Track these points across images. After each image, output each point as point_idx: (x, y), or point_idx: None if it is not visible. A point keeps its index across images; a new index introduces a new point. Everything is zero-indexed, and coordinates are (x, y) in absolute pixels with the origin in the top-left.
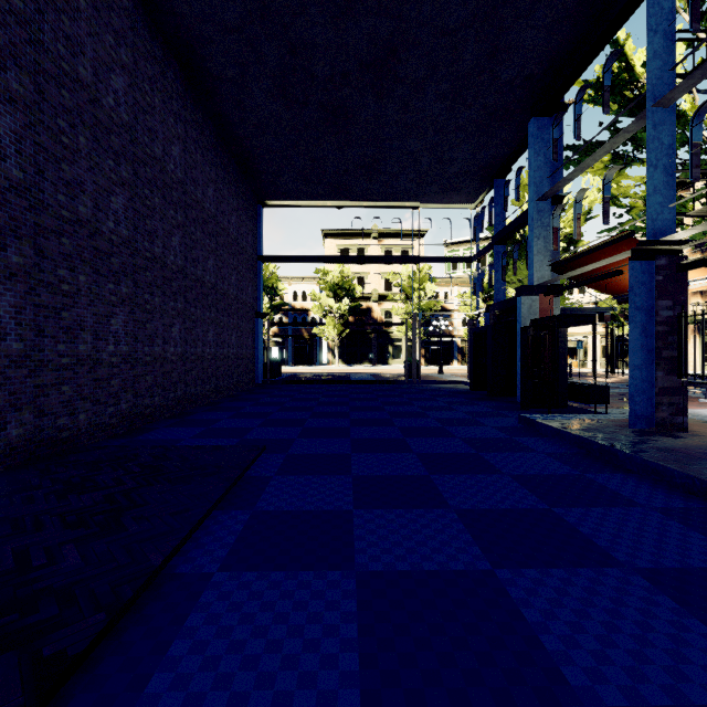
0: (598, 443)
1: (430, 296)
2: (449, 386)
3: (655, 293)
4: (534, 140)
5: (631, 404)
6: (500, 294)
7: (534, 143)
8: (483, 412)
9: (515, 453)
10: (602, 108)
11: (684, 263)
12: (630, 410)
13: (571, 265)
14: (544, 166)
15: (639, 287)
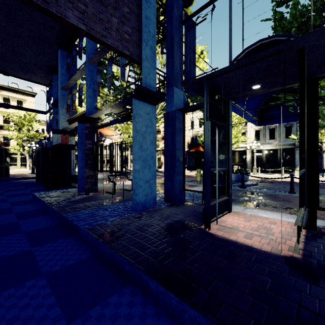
0: (46, 203)
1: (36, 130)
2: (29, 180)
3: (85, 137)
4: (60, 60)
5: (79, 183)
6: None
7: (60, 61)
8: (21, 194)
9: None
10: (79, 56)
11: (95, 127)
12: (78, 185)
13: (74, 122)
14: (65, 74)
15: (82, 134)
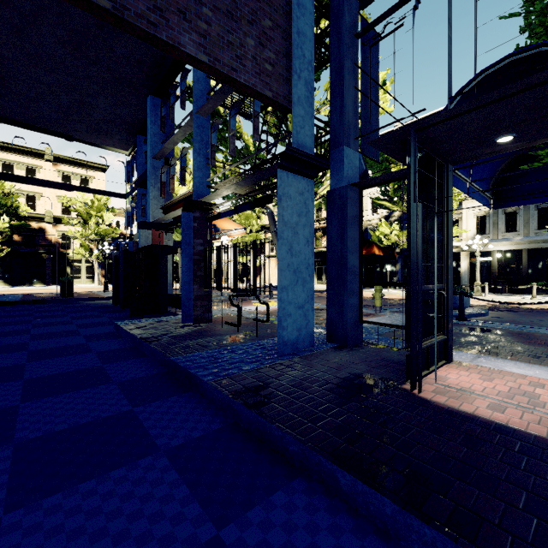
0: (138, 338)
1: (109, 224)
2: (102, 301)
3: (193, 234)
4: (150, 112)
5: (183, 308)
6: None
7: (150, 114)
8: (96, 323)
9: (67, 357)
10: (181, 105)
11: (208, 217)
12: (182, 311)
13: (172, 210)
14: (158, 134)
15: (188, 230)
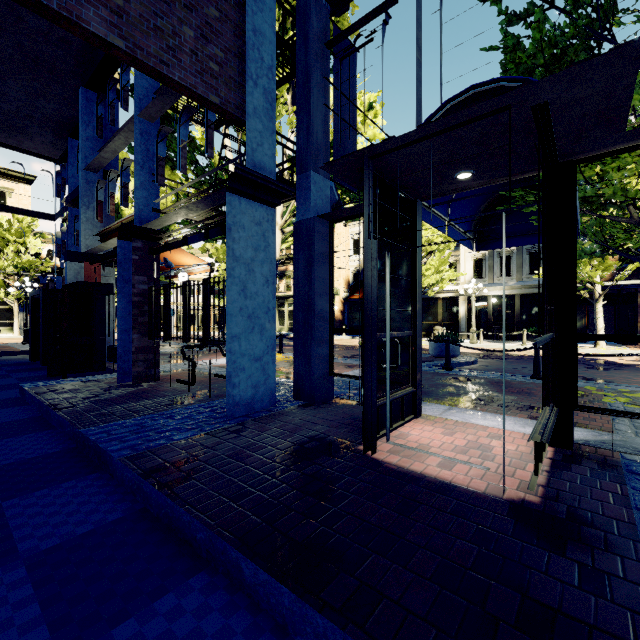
0: (45, 405)
1: (35, 253)
2: (17, 357)
3: (133, 269)
4: (83, 110)
5: (120, 363)
6: None
7: (83, 112)
8: None
9: None
10: (121, 103)
11: (154, 248)
12: (119, 368)
13: (112, 238)
14: (94, 139)
15: (127, 263)
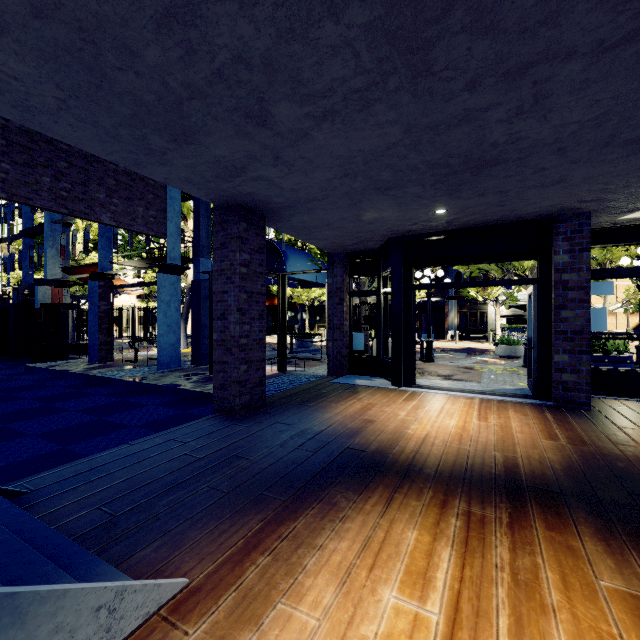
0: (59, 370)
1: None
2: None
3: (99, 298)
4: None
5: (90, 351)
6: (30, 277)
7: None
8: None
9: (7, 382)
10: None
11: (112, 285)
12: (89, 354)
13: (73, 271)
14: None
15: (94, 294)
